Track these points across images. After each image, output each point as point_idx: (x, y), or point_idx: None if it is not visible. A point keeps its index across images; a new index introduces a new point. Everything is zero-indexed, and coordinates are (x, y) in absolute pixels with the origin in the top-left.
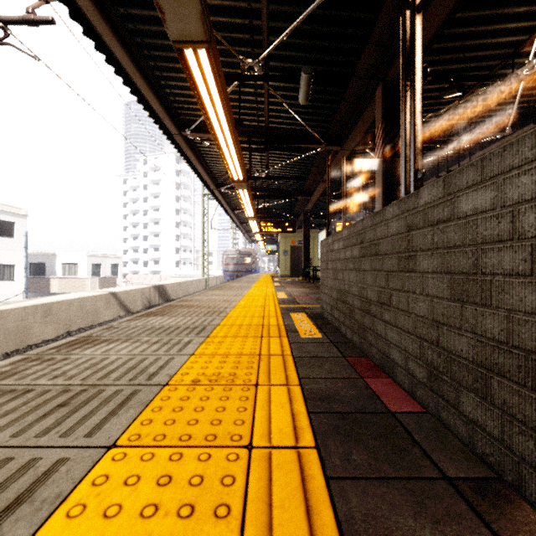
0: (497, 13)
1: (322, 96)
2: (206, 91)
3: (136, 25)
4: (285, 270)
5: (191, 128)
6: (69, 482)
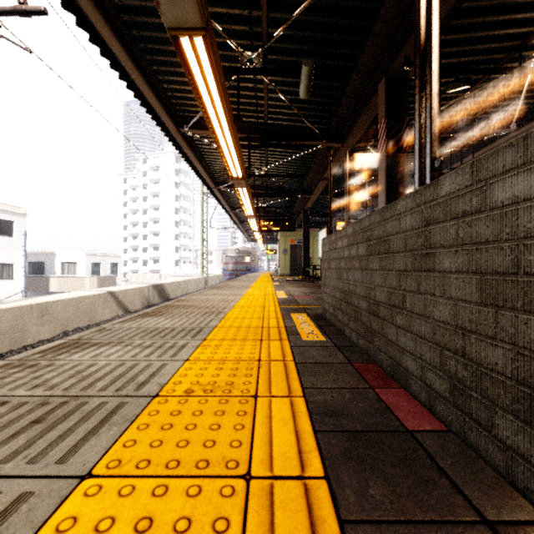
0: (505, 3)
1: (323, 91)
2: (203, 84)
3: (132, 17)
4: (284, 269)
5: (189, 125)
6: (28, 527)
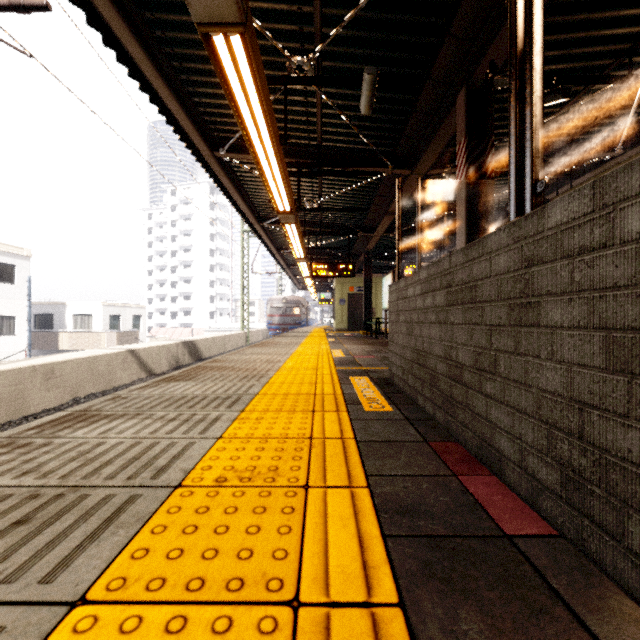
0: None
1: (389, 106)
2: (242, 94)
3: (155, 14)
4: (341, 322)
5: (226, 147)
6: None
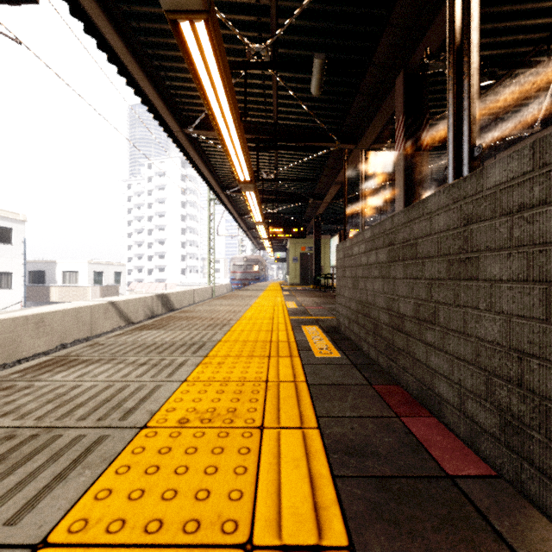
0: None
1: (336, 88)
2: (207, 76)
3: (131, 6)
4: (294, 278)
5: (194, 125)
6: None
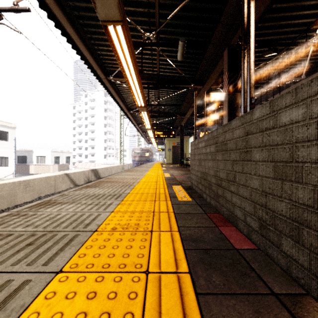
0: (297, 5)
1: (191, 56)
2: (121, 52)
3: (80, 12)
4: (169, 160)
5: (113, 75)
6: (30, 297)
